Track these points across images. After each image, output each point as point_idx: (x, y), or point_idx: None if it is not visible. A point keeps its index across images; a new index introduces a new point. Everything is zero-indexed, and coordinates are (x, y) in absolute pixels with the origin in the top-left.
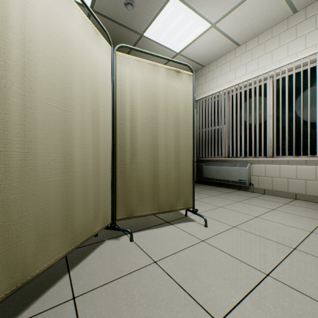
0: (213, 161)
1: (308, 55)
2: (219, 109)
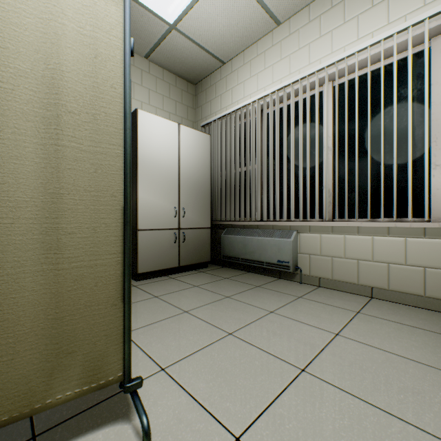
0: (238, 227)
1: (394, 33)
2: (247, 135)
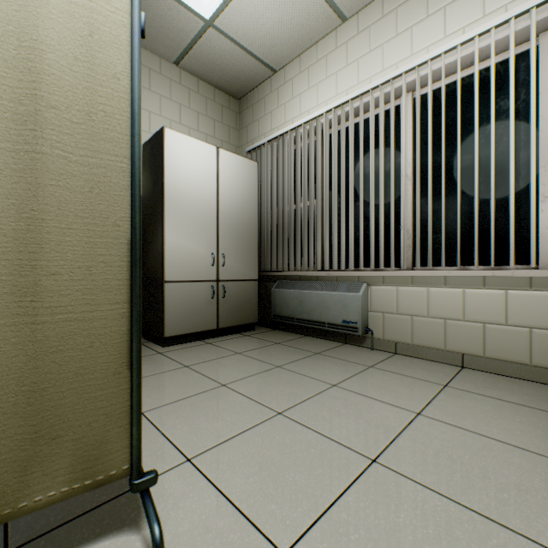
0: (293, 279)
1: (491, 28)
2: (304, 162)
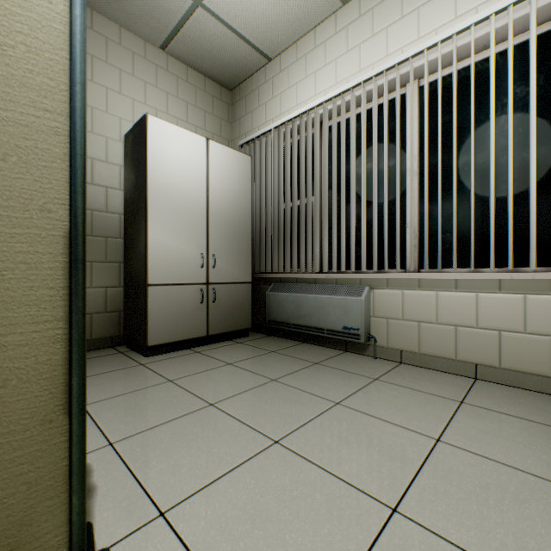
0: (289, 282)
1: (509, 4)
2: (301, 156)
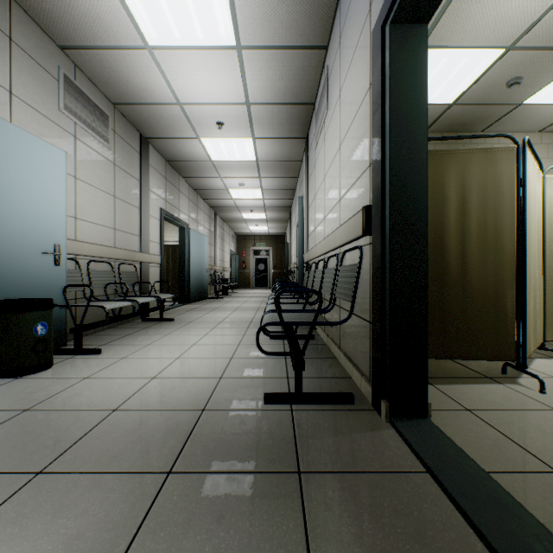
0: None
1: None
2: None
